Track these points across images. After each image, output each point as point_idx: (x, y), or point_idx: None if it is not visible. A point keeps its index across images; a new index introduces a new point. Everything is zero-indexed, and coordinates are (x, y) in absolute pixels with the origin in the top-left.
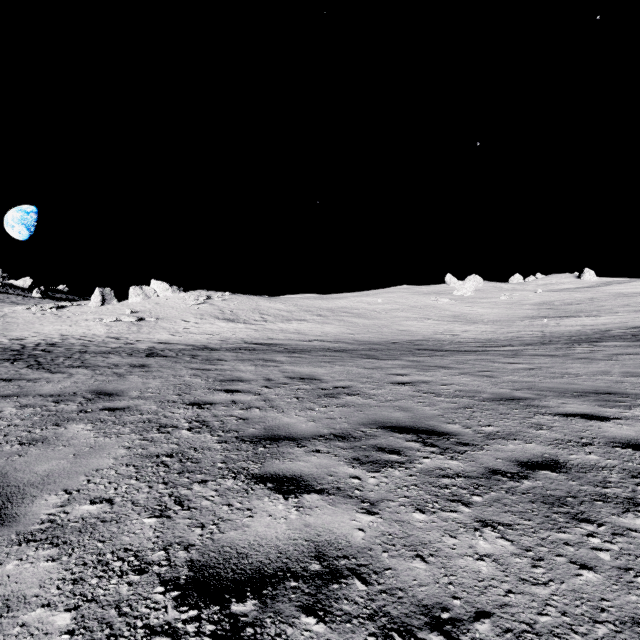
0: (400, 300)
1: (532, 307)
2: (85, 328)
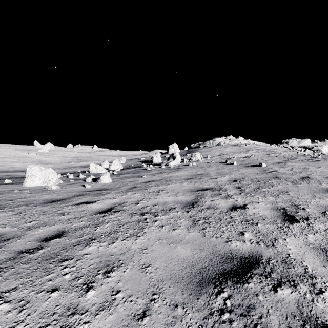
0: (6, 153)
1: (71, 158)
2: None
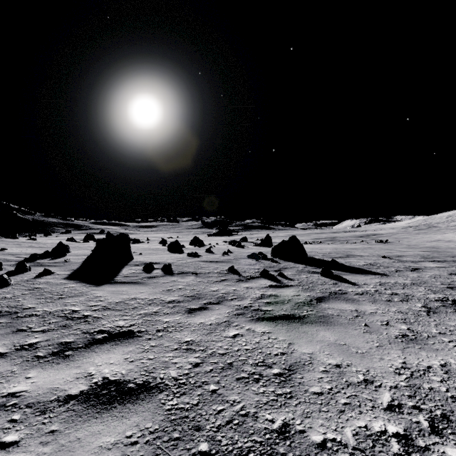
0: None
1: None
2: None
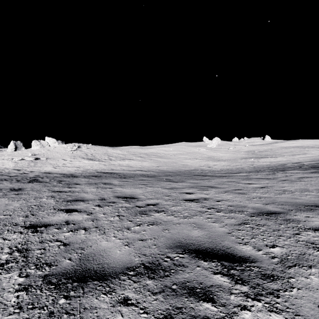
0: (181, 149)
1: (245, 153)
2: (0, 164)
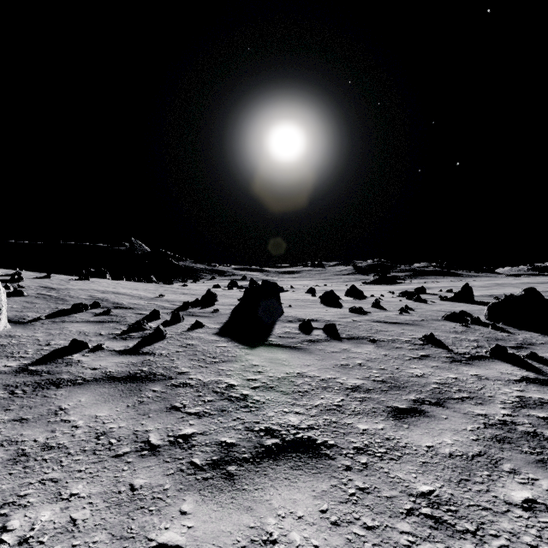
0: None
1: None
2: None
